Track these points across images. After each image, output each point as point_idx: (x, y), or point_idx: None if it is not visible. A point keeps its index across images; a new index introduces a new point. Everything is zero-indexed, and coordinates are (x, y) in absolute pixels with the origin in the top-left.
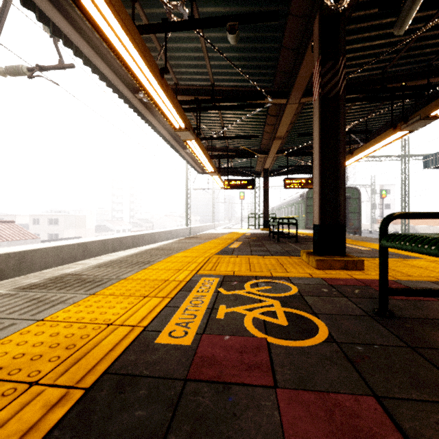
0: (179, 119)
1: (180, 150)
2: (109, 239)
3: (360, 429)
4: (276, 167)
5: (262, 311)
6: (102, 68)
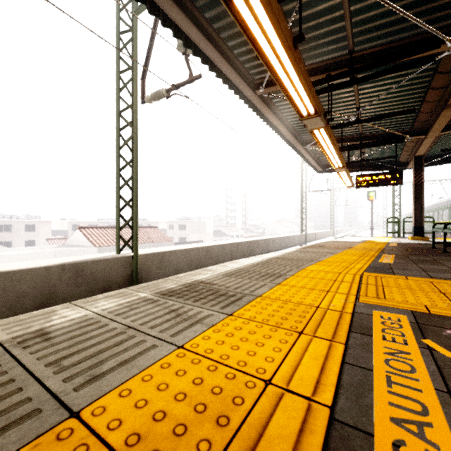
0: (309, 102)
1: (298, 147)
2: (227, 243)
3: None
4: (435, 151)
5: None
6: (225, 70)
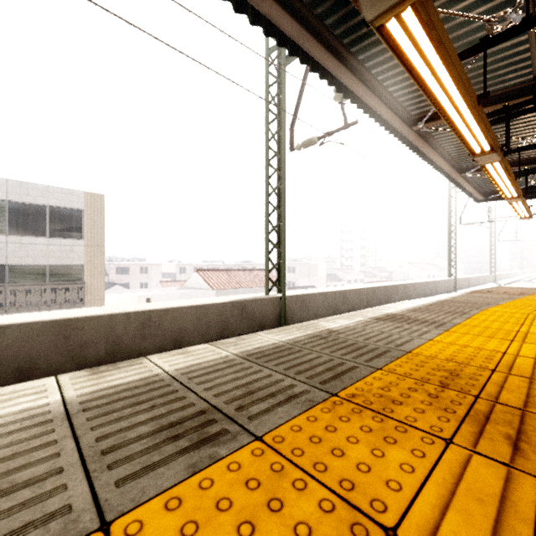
0: (485, 141)
1: (454, 176)
2: (363, 288)
3: None
4: None
5: None
6: (384, 114)
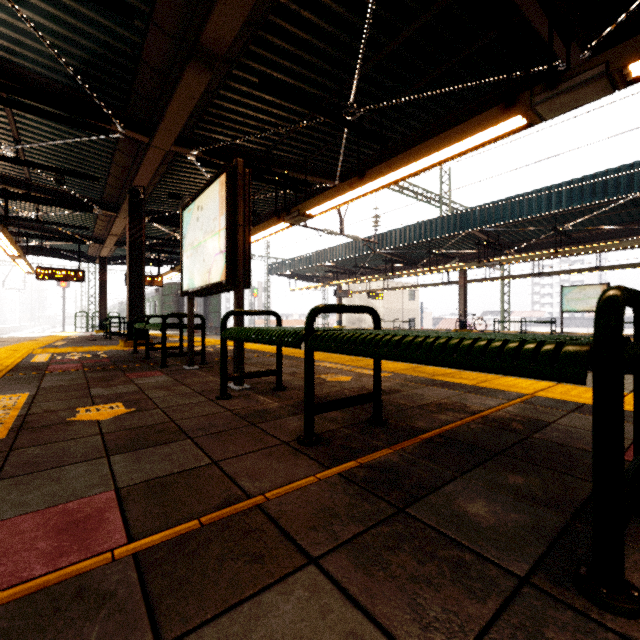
0: None
1: None
2: None
3: (101, 360)
4: (119, 254)
5: (80, 356)
6: None
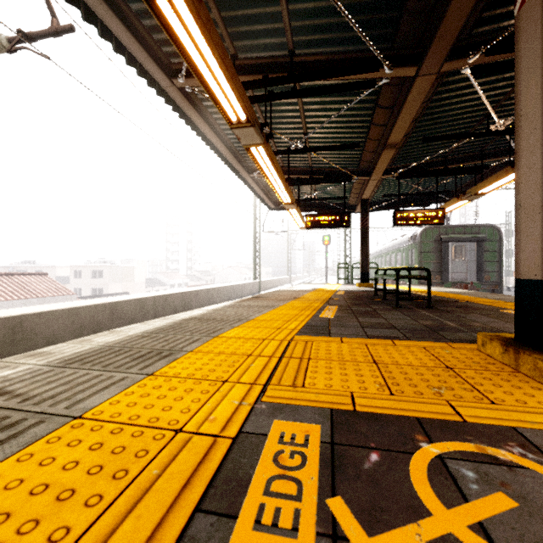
0: (236, 101)
1: (243, 175)
2: (149, 297)
3: None
4: (378, 197)
5: None
6: (116, 30)
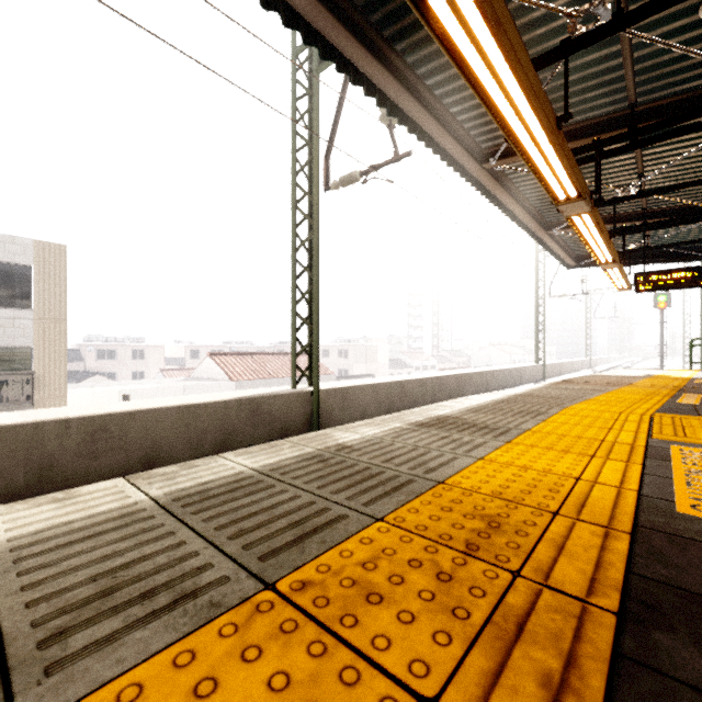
0: (569, 184)
1: (538, 233)
2: (427, 378)
3: None
4: None
5: None
6: (445, 144)
